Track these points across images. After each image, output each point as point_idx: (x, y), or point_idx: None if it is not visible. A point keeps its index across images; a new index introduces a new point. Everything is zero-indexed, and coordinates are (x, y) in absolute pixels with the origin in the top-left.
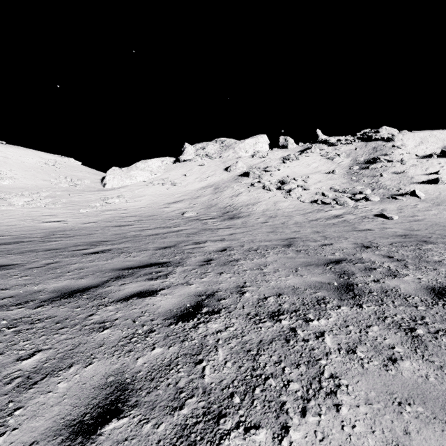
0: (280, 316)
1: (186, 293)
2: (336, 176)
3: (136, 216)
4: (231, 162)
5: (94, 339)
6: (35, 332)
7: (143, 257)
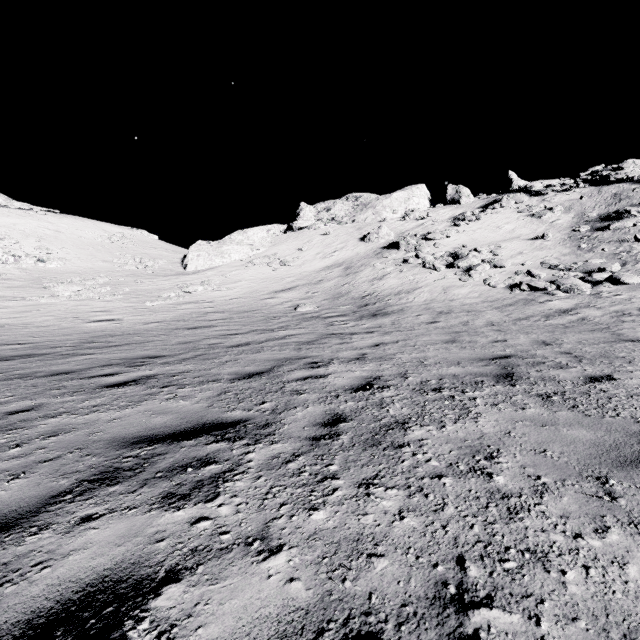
0: None
1: (242, 632)
2: (550, 244)
3: (225, 312)
4: (371, 227)
5: None
6: None
7: (198, 401)
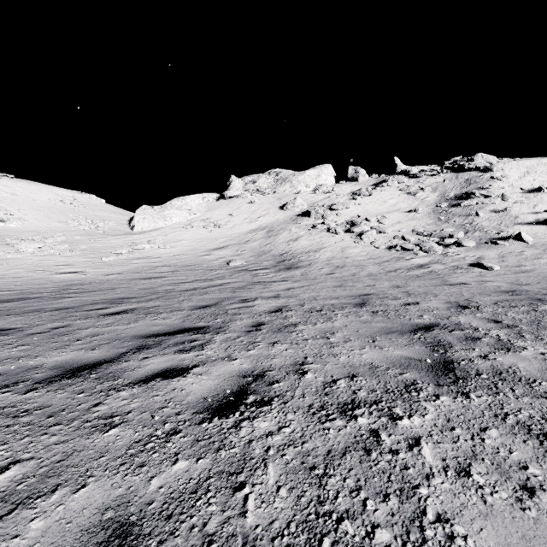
0: (355, 409)
1: (227, 373)
2: (420, 216)
3: (171, 266)
4: (288, 198)
5: (95, 443)
6: (16, 431)
7: (175, 320)
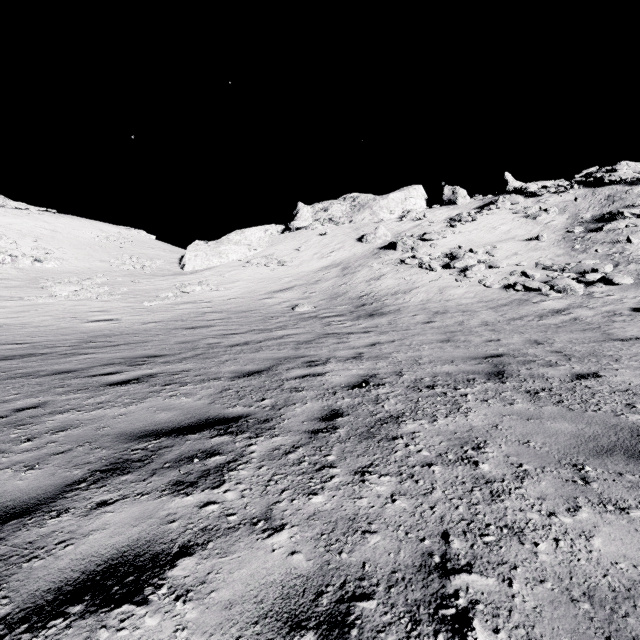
0: None
1: (250, 595)
2: (545, 244)
3: (223, 312)
4: (368, 228)
5: None
6: None
7: (200, 398)
